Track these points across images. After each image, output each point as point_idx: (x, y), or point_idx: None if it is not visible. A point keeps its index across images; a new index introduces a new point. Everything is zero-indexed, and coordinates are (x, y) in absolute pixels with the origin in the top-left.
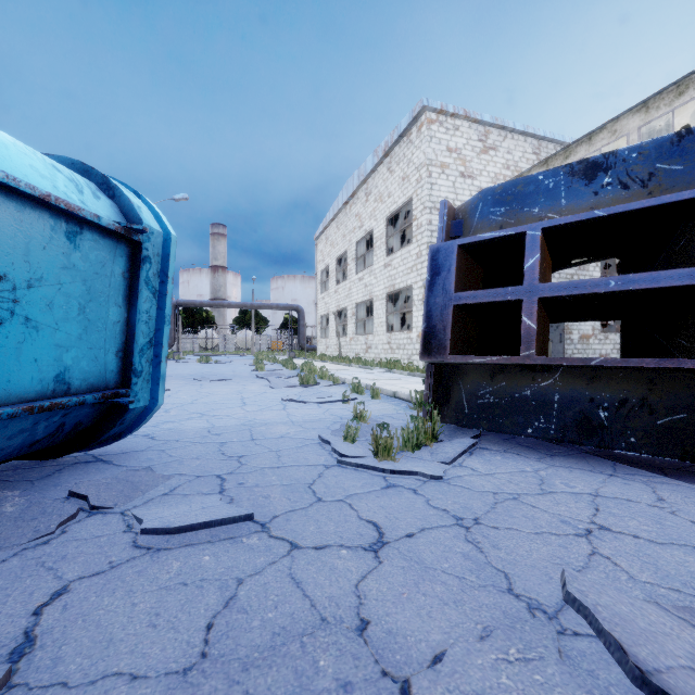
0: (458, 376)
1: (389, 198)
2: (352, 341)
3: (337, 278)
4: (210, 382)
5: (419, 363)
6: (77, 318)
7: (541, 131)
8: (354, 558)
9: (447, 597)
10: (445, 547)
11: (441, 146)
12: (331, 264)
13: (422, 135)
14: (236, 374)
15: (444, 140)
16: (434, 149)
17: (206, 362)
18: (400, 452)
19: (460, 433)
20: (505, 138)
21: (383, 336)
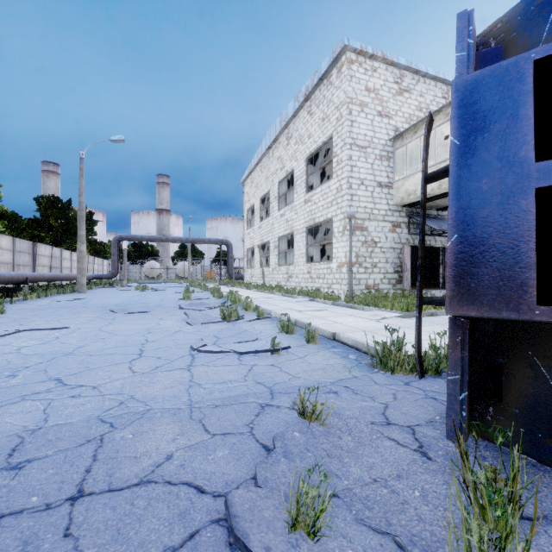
0: (529, 346)
1: (309, 139)
2: (274, 271)
3: (261, 215)
4: (125, 315)
5: (339, 291)
6: None
7: (450, 77)
8: None
9: None
10: None
11: (360, 85)
12: (256, 203)
13: (343, 74)
14: (161, 303)
15: (363, 80)
16: (354, 88)
17: (143, 289)
18: None
19: (531, 468)
20: (418, 82)
21: (304, 266)
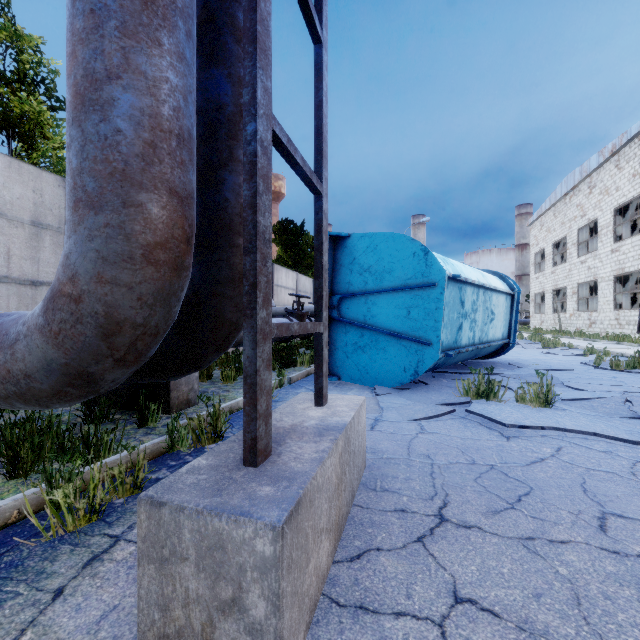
0: None
1: (616, 191)
2: (572, 317)
3: (553, 260)
4: None
5: None
6: (505, 319)
7: None
8: (607, 377)
9: (635, 381)
10: (637, 379)
11: None
12: (547, 248)
13: None
14: None
15: None
16: None
17: None
18: (624, 369)
19: None
20: None
21: (610, 313)
